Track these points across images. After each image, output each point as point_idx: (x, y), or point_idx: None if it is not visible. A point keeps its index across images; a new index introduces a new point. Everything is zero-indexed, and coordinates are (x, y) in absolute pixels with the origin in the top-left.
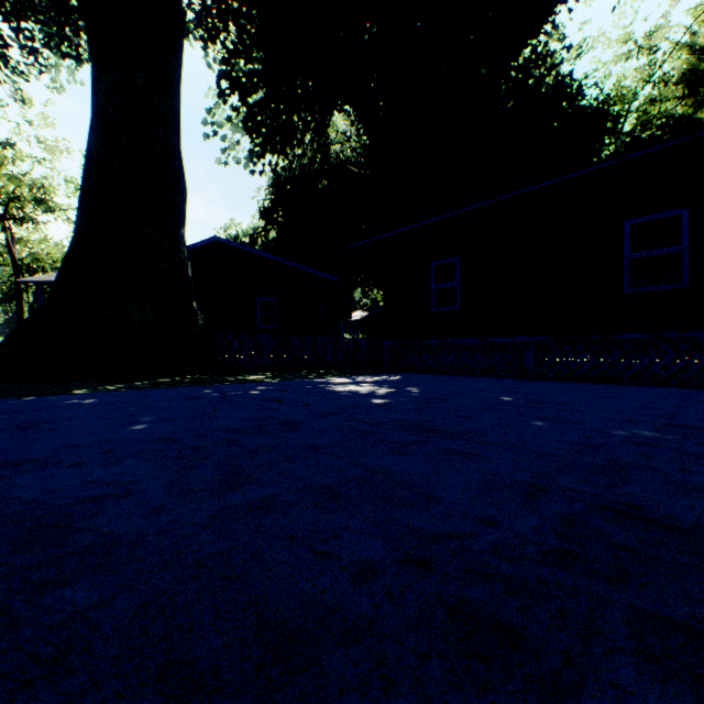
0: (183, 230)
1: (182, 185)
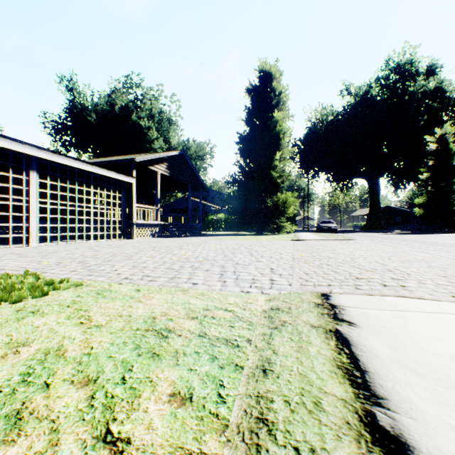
0: (380, 213)
1: (379, 207)
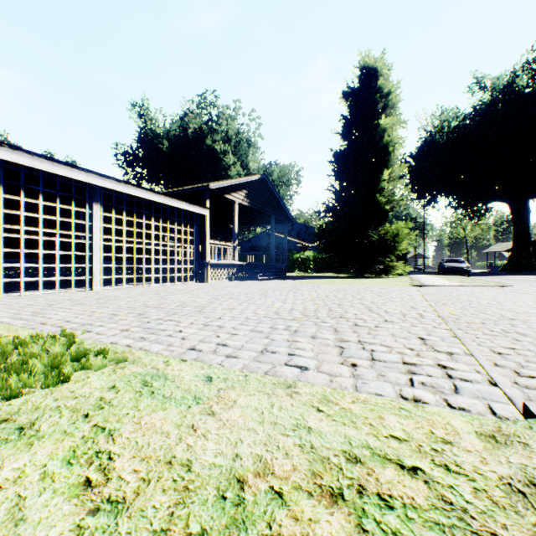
0: (529, 248)
1: (529, 240)
